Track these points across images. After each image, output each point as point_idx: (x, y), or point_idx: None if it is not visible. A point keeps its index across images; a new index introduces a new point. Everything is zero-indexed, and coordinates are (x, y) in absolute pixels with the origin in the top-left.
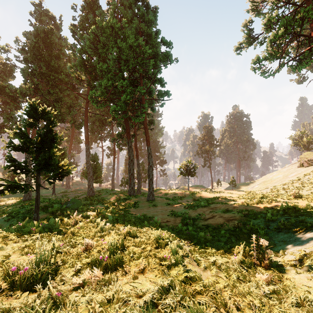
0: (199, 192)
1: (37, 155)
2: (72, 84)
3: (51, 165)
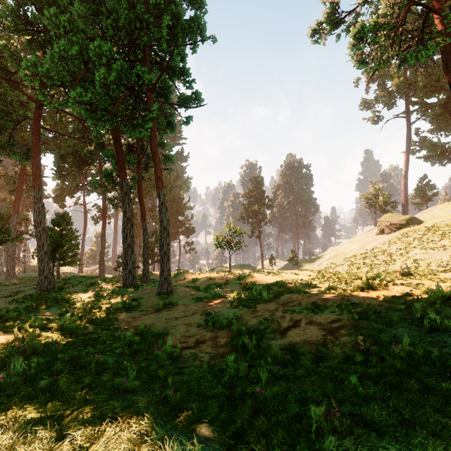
0: (251, 275)
1: None
2: (4, 69)
3: None
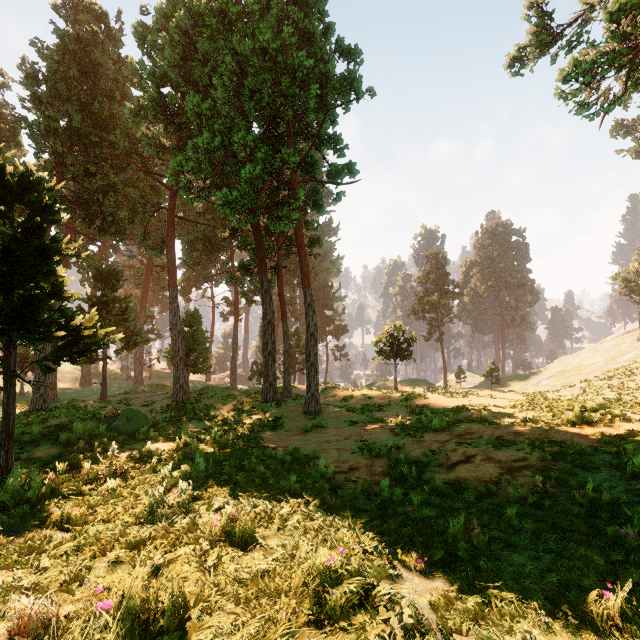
0: (423, 395)
1: (7, 295)
2: (140, 156)
3: (33, 321)
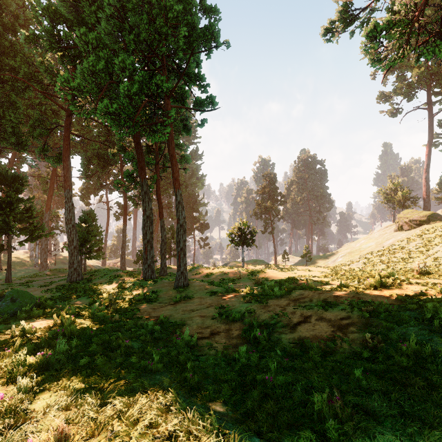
0: (263, 271)
1: None
2: (40, 82)
3: None
